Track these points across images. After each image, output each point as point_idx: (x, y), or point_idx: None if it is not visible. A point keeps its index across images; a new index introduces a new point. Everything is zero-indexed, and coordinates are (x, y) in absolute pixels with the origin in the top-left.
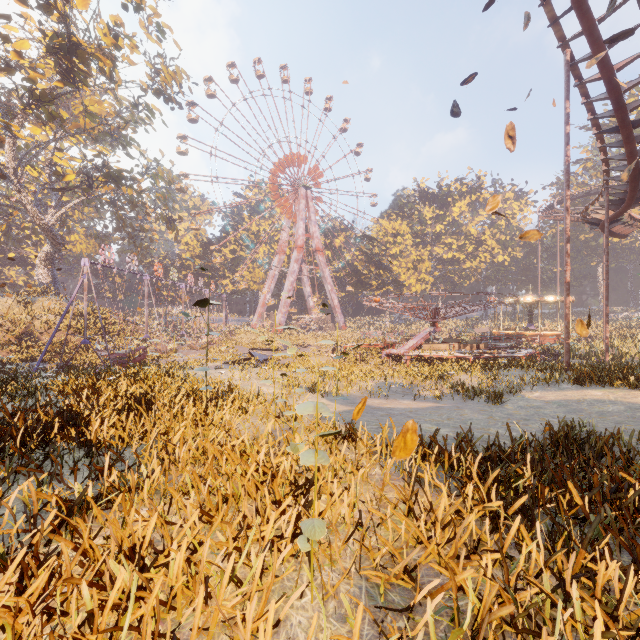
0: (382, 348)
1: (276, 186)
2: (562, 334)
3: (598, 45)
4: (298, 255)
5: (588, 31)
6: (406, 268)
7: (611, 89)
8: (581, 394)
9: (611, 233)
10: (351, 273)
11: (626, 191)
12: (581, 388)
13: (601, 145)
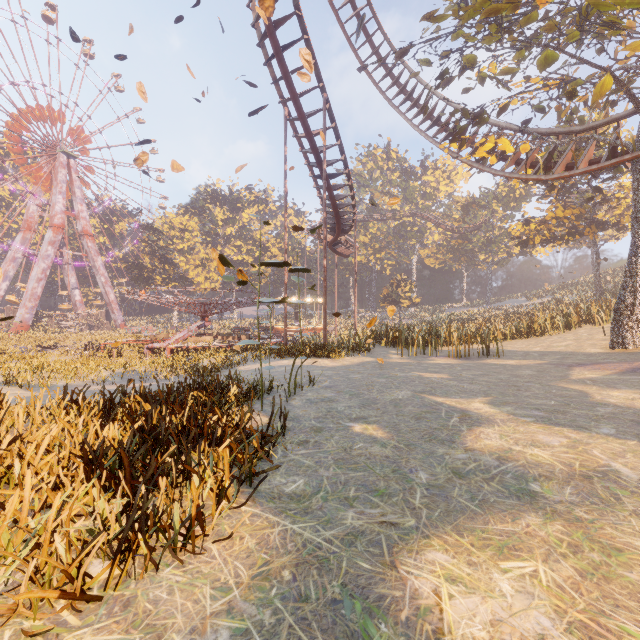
0: (150, 343)
1: (18, 141)
2: (317, 328)
3: (301, 112)
4: (55, 236)
5: (294, 99)
6: (194, 265)
7: (312, 147)
8: (275, 363)
9: (337, 252)
10: (131, 265)
11: (335, 223)
12: (279, 360)
13: (316, 186)
